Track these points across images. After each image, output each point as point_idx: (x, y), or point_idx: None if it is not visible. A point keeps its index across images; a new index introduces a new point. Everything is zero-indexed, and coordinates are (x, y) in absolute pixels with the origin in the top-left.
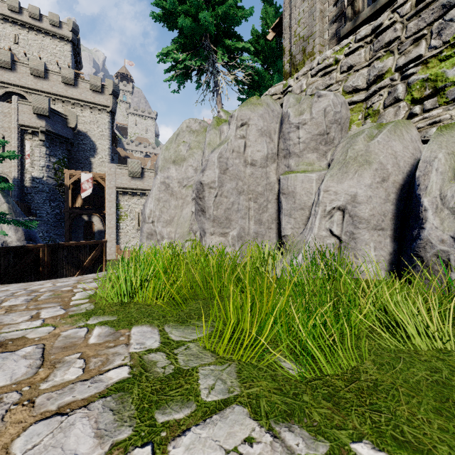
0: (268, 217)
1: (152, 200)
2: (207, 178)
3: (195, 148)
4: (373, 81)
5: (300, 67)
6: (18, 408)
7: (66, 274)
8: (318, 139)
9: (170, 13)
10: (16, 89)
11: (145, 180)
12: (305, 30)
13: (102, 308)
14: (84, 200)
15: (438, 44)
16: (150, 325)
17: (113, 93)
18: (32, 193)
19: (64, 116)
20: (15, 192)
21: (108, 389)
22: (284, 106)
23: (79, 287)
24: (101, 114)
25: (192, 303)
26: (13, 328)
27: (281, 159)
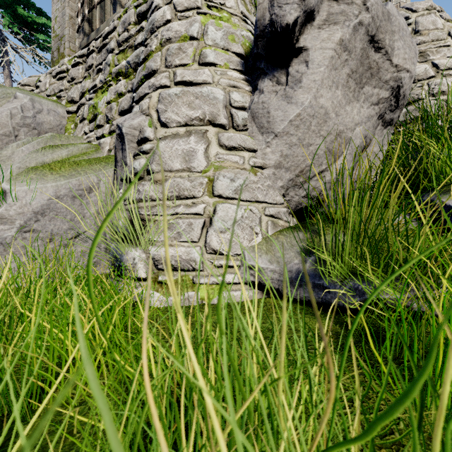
0: None
1: None
2: None
3: None
4: (81, 97)
5: (56, 65)
6: None
7: None
8: (4, 139)
9: None
10: None
11: None
12: (59, 30)
13: None
14: None
15: (103, 79)
16: None
17: None
18: None
19: None
20: None
21: None
22: None
23: None
24: None
25: None
26: None
27: None
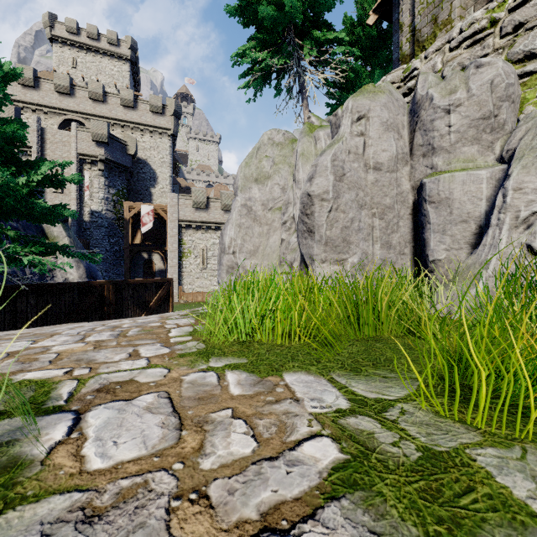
0: (399, 239)
1: (232, 226)
2: (317, 188)
3: (281, 164)
4: None
5: (428, 43)
6: (184, 507)
7: (131, 315)
8: (480, 125)
9: (248, 3)
10: (75, 116)
11: (210, 211)
12: None
13: (217, 347)
14: (144, 235)
15: None
16: (308, 373)
17: (175, 114)
18: (91, 228)
19: (123, 142)
20: (75, 227)
21: (327, 481)
22: (420, 88)
23: (169, 323)
24: (162, 138)
25: (346, 345)
26: (113, 367)
27: (419, 159)
